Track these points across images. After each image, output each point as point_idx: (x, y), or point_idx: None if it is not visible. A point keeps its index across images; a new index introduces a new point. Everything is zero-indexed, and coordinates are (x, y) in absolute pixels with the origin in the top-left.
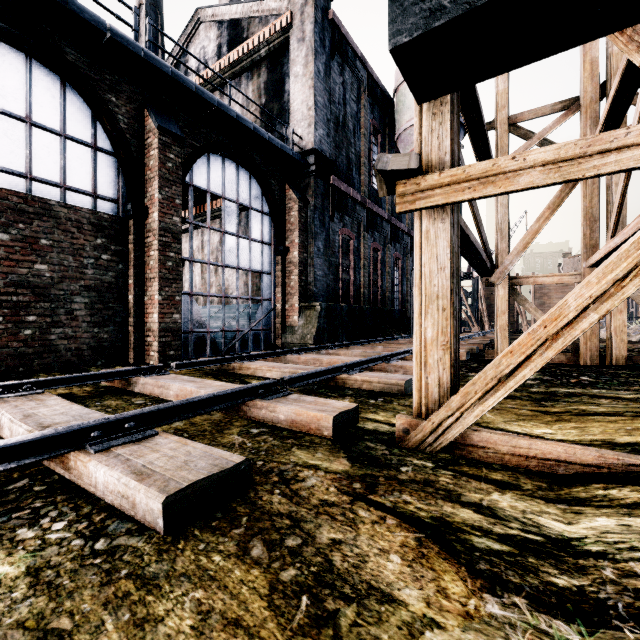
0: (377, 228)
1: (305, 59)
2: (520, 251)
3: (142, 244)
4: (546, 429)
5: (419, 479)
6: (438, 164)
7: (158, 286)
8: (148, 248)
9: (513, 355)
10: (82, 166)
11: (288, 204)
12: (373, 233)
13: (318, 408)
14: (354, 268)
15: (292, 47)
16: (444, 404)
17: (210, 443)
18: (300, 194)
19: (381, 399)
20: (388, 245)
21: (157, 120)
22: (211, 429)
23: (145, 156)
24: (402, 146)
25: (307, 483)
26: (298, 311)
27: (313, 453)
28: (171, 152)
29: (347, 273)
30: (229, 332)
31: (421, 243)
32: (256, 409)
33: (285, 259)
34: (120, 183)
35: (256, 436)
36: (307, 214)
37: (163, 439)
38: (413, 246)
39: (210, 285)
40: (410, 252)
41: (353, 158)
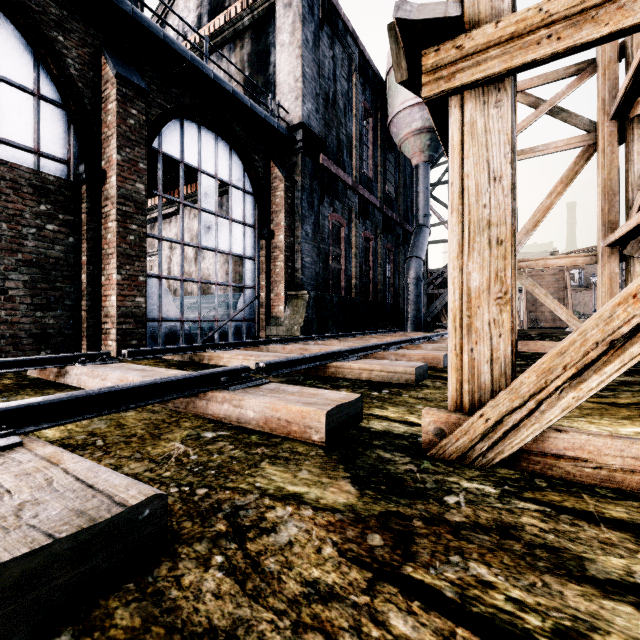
0: (369, 216)
1: (292, 26)
2: (530, 230)
3: (98, 214)
4: (636, 427)
5: (486, 522)
6: (490, 17)
7: (116, 263)
8: (105, 219)
9: (639, 300)
10: (20, 116)
11: (273, 183)
12: (365, 221)
13: (304, 400)
14: (345, 257)
15: (278, 13)
16: (506, 389)
17: (131, 456)
18: (286, 172)
19: (386, 391)
20: (380, 235)
21: (115, 67)
22: (144, 433)
23: (102, 111)
24: (395, 131)
25: (280, 536)
26: (284, 300)
27: (294, 471)
28: (133, 107)
29: (337, 262)
30: (207, 323)
31: (462, 143)
32: (215, 403)
33: (270, 243)
34: (71, 141)
35: (208, 443)
36: (294, 195)
37: (23, 453)
38: (405, 238)
39: (189, 275)
40: (402, 244)
41: (344, 139)
